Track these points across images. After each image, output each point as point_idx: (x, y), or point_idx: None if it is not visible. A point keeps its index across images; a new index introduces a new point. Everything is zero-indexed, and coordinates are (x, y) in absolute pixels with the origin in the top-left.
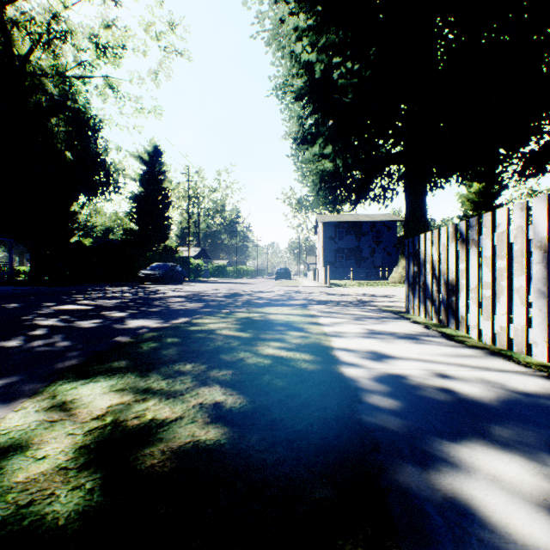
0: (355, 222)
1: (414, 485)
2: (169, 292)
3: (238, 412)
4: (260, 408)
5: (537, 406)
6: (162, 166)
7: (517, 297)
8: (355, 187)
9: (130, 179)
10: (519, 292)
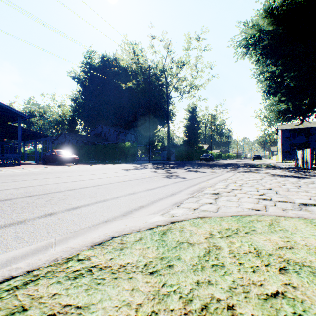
0: (304, 128)
1: (277, 167)
2: (223, 163)
3: (266, 166)
4: (268, 166)
5: (290, 167)
6: (196, 112)
7: (300, 161)
8: (301, 113)
9: (183, 119)
10: (300, 160)
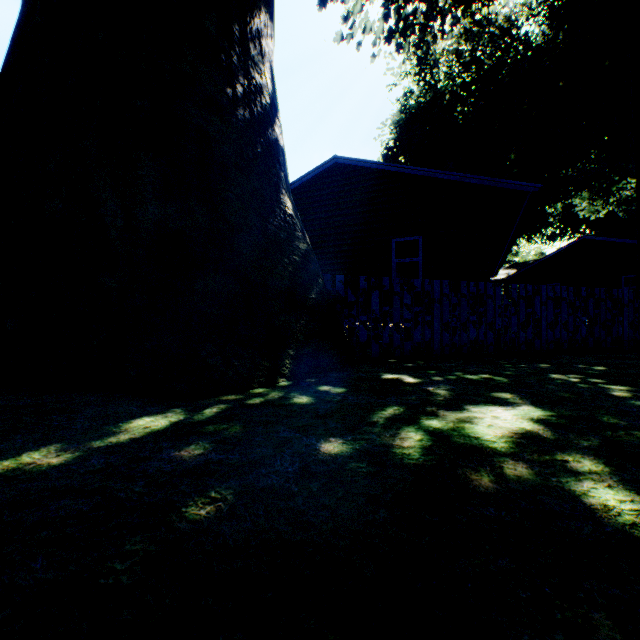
0: None
1: None
2: None
3: None
4: None
5: None
6: None
7: None
8: None
9: None
10: None
